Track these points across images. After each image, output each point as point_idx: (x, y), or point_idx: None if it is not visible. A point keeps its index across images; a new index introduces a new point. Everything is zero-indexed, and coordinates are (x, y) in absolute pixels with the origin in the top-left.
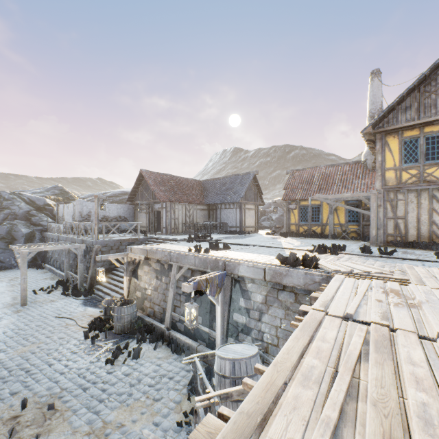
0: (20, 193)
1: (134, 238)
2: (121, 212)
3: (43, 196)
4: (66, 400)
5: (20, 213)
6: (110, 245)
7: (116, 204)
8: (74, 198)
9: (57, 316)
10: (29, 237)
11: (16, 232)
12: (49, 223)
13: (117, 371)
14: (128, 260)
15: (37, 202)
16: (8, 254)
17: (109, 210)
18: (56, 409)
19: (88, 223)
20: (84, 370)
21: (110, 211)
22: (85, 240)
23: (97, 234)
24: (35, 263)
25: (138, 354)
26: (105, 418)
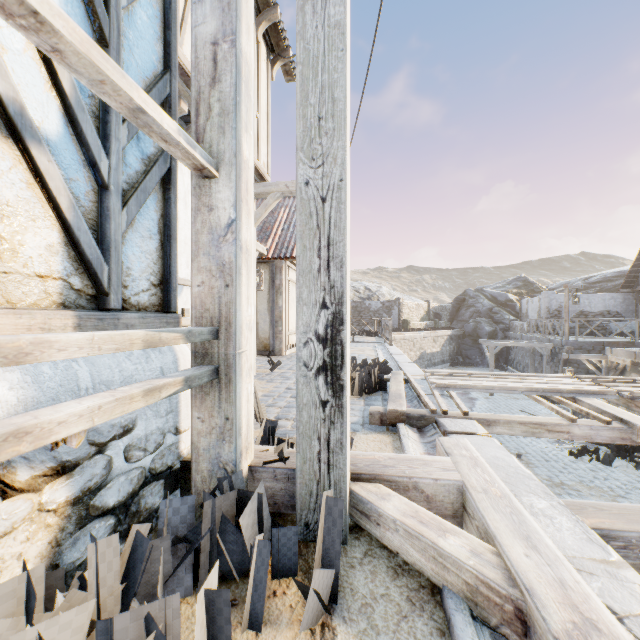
0: (482, 290)
1: (626, 341)
2: (609, 306)
3: (504, 291)
4: (530, 459)
5: (482, 311)
6: (585, 347)
7: (600, 294)
8: (540, 290)
9: (521, 410)
10: (491, 336)
11: (480, 330)
12: (510, 321)
13: (580, 464)
14: (607, 364)
15: (498, 298)
16: (473, 352)
17: (588, 303)
18: (522, 459)
19: (556, 319)
20: (546, 451)
21: (591, 304)
22: (551, 340)
23: (566, 332)
24: (497, 363)
25: (608, 462)
26: (563, 481)
